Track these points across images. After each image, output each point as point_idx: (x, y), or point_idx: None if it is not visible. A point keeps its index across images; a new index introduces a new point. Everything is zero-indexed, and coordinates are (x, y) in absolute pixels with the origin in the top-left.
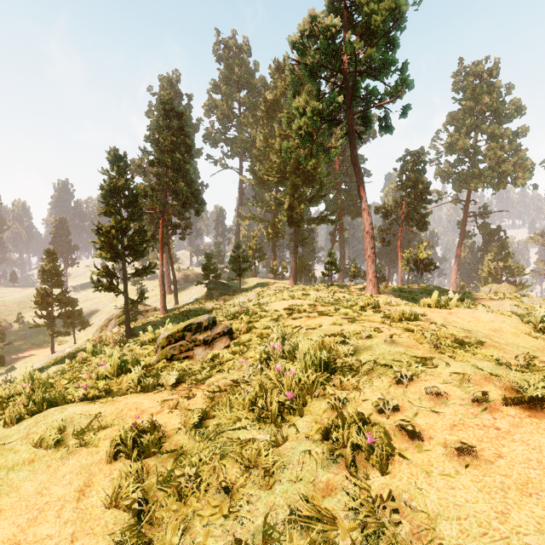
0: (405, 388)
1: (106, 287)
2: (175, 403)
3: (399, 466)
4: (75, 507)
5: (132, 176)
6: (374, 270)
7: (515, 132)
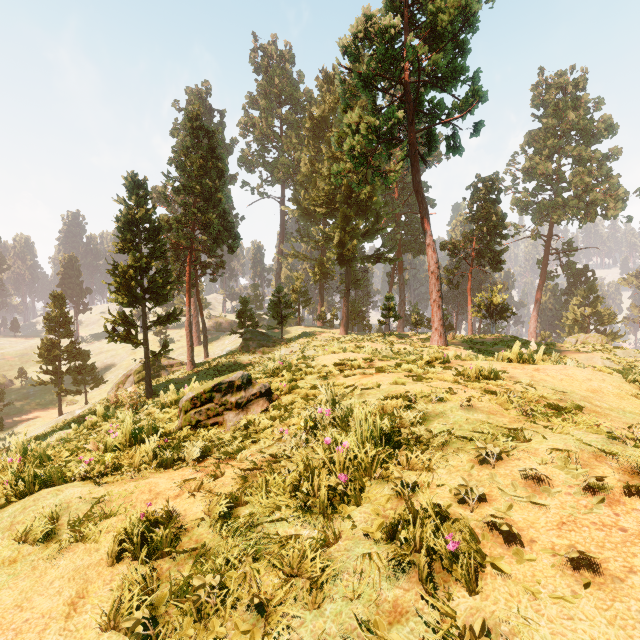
0: (492, 469)
1: (123, 337)
2: (198, 484)
3: (493, 581)
4: (62, 628)
5: (153, 206)
6: (440, 317)
7: (605, 155)
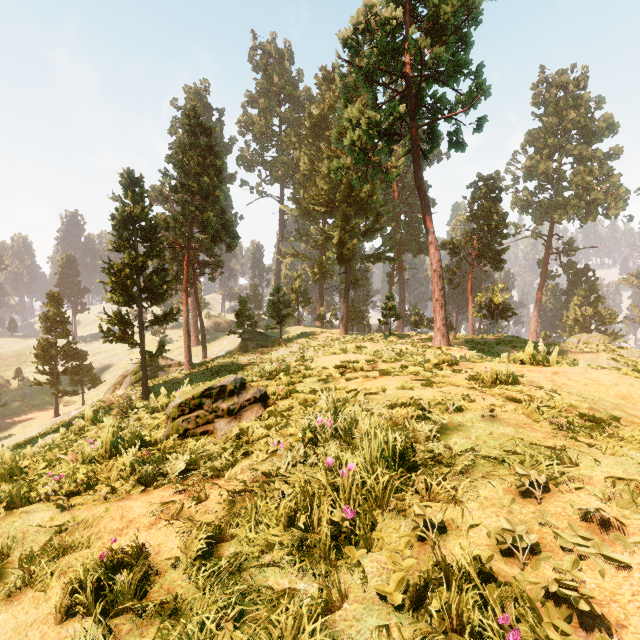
0: (538, 505)
1: (119, 337)
2: (178, 510)
3: None
4: None
5: (150, 204)
6: (443, 317)
7: (606, 154)
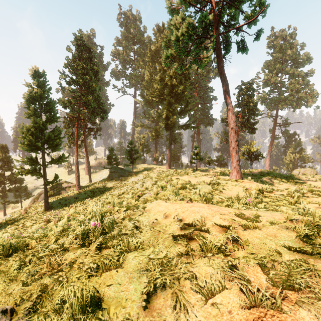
0: None
1: (27, 172)
2: None
3: None
4: None
5: (49, 88)
6: (237, 159)
7: (306, 73)
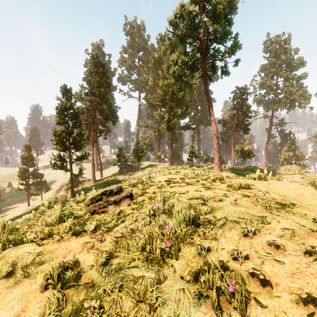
0: (250, 240)
1: (59, 167)
2: (92, 245)
3: (255, 310)
4: None
5: (75, 101)
6: (218, 157)
7: (300, 76)
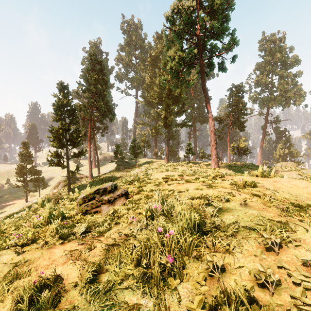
0: (276, 256)
1: (56, 164)
2: (78, 255)
3: None
4: None
5: (72, 98)
6: (215, 153)
7: (295, 74)
